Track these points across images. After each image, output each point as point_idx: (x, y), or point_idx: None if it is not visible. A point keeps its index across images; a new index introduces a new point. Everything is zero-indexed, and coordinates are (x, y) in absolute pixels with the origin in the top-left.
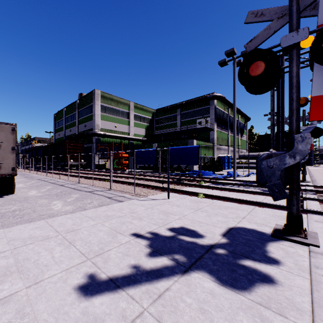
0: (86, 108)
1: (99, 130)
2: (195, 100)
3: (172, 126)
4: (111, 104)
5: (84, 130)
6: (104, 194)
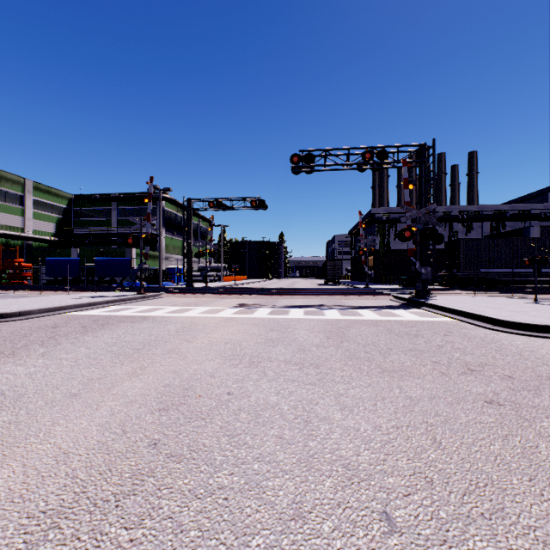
0: None
1: None
2: (137, 196)
3: (104, 224)
4: None
5: None
6: (40, 296)
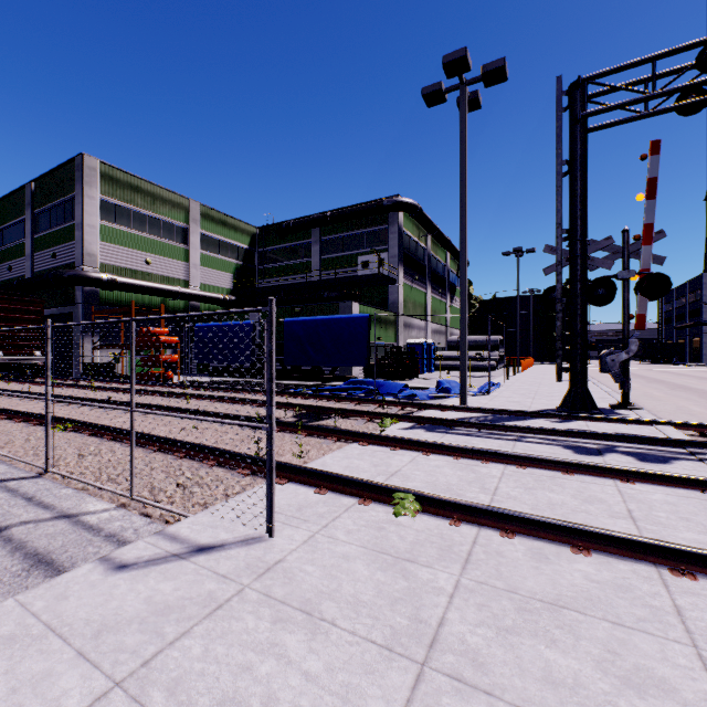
0: (57, 205)
1: (95, 269)
2: (354, 209)
3: (300, 271)
4: (135, 200)
5: (51, 267)
6: None
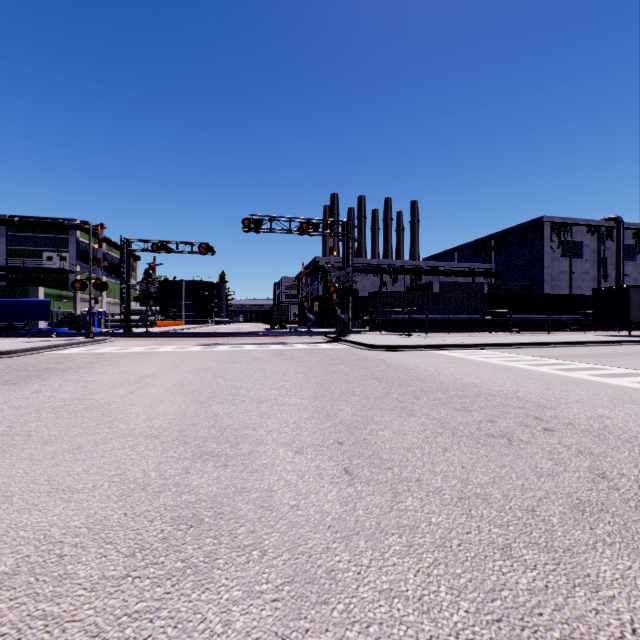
0: None
1: None
2: (40, 222)
3: None
4: None
5: None
6: None
